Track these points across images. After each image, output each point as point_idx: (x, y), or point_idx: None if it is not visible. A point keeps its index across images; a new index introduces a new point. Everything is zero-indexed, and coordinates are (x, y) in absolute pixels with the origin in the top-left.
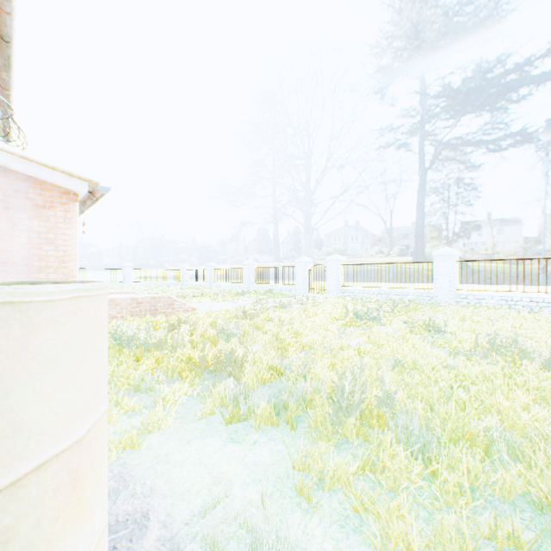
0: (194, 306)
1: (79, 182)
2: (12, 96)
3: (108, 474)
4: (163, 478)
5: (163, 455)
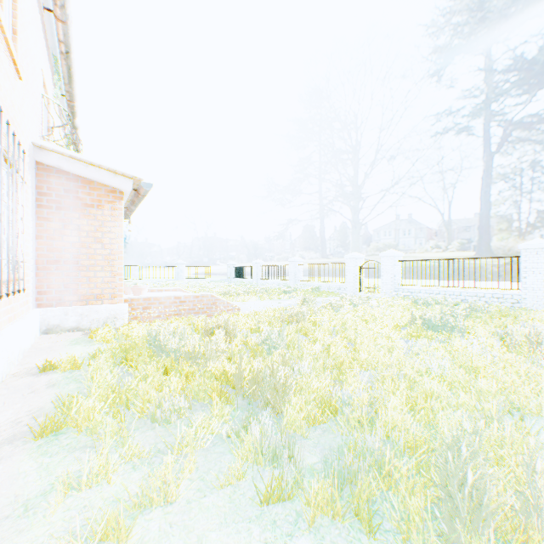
0: (237, 306)
1: (124, 180)
2: (76, 107)
3: None
4: None
5: None
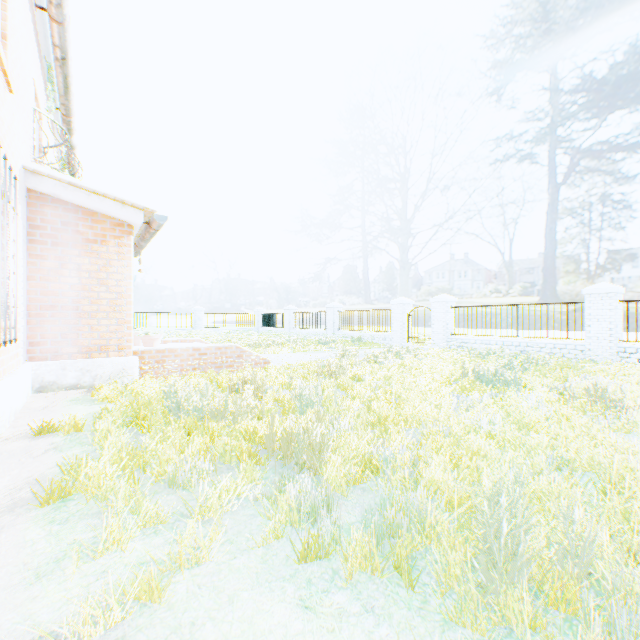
0: (266, 359)
1: (133, 212)
2: (73, 123)
3: None
4: None
5: (186, 625)
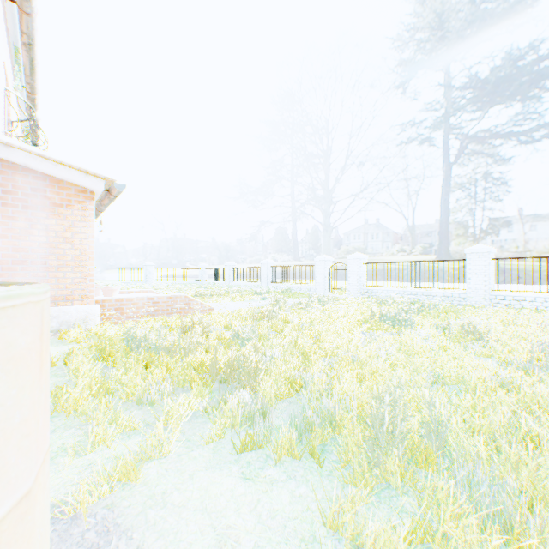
0: (210, 306)
1: (95, 180)
2: (37, 100)
3: (90, 521)
4: (154, 531)
5: (158, 494)
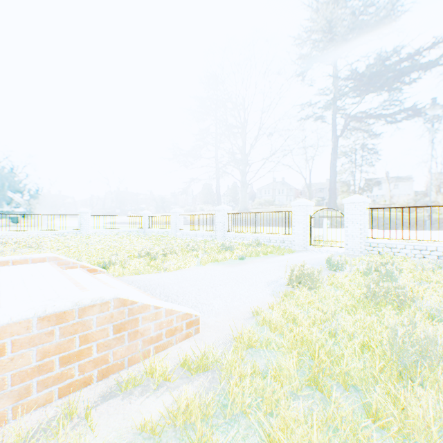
0: (191, 314)
1: None
2: None
3: None
4: None
5: None
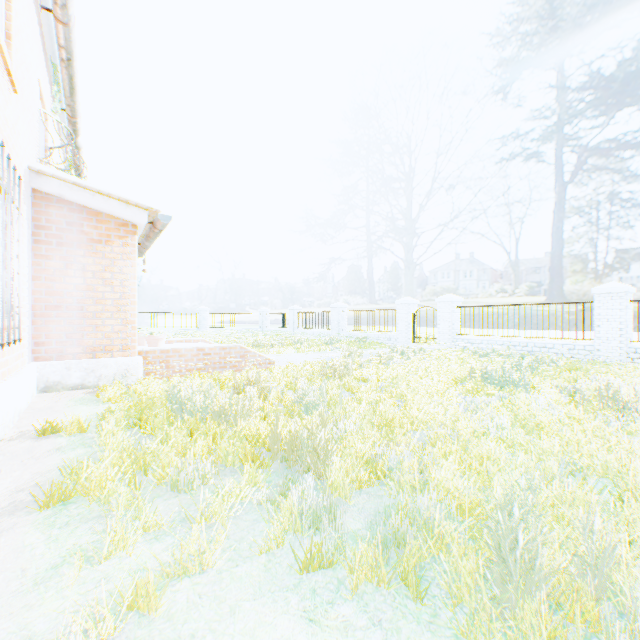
0: (270, 359)
1: (138, 212)
2: (79, 124)
3: None
4: None
5: (185, 638)
